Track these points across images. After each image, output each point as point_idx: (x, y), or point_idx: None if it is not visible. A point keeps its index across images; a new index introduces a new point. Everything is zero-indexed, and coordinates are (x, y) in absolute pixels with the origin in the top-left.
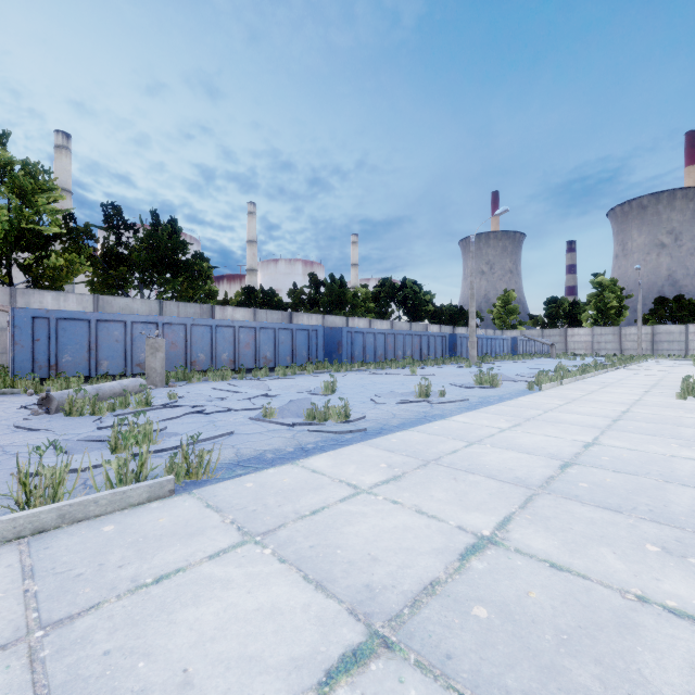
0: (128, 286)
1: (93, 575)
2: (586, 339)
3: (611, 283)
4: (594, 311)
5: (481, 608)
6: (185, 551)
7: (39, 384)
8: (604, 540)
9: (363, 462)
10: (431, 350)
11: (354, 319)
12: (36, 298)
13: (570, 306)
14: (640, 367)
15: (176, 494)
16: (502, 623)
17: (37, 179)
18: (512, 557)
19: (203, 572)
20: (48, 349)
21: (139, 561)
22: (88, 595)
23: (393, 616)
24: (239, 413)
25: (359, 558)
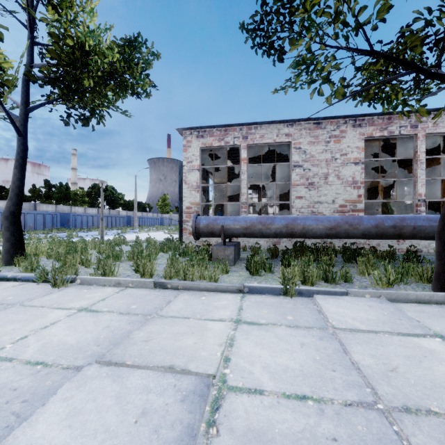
0: None
1: None
2: None
3: None
4: None
5: None
6: None
7: None
8: None
9: None
10: (117, 223)
11: (75, 207)
12: None
13: None
14: None
15: None
16: None
17: None
18: None
19: None
20: None
21: None
22: None
23: None
24: None
25: None
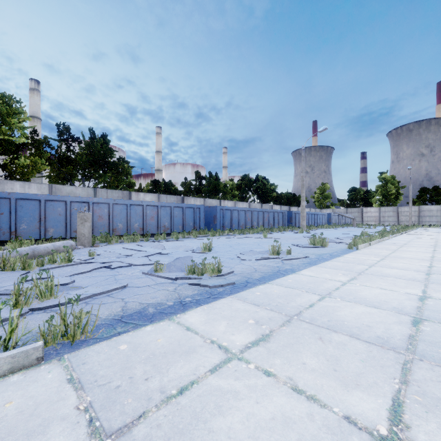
0: (75, 179)
1: None
2: (375, 214)
3: (392, 178)
4: (380, 196)
5: None
6: None
7: None
8: None
9: (233, 317)
10: (275, 221)
11: (225, 201)
12: (8, 186)
13: (364, 193)
14: (415, 233)
15: (45, 361)
16: None
17: (11, 106)
18: None
19: None
20: (9, 220)
21: None
22: None
23: None
24: (137, 267)
25: None
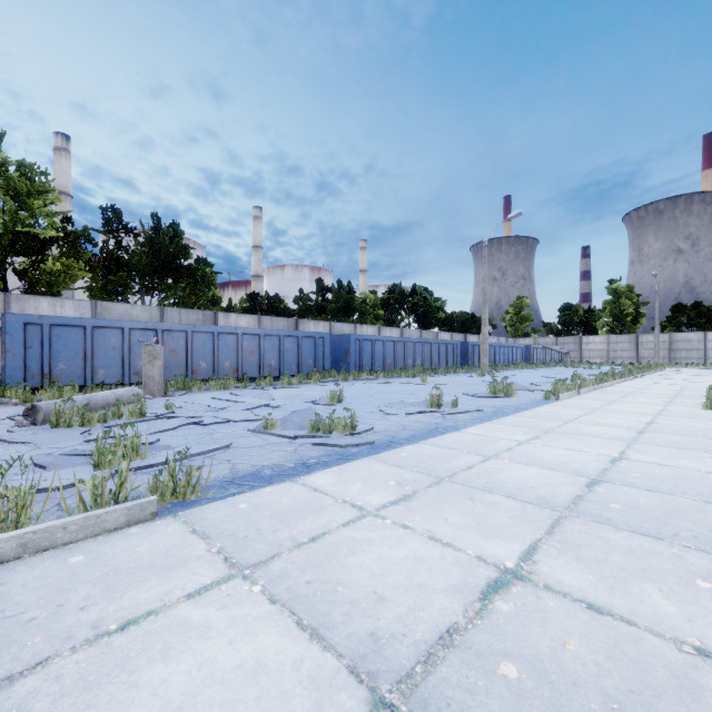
0: (129, 292)
1: (48, 619)
2: (602, 347)
3: (628, 290)
4: (610, 318)
5: (509, 665)
6: (160, 588)
7: (30, 394)
8: (646, 574)
9: (369, 479)
10: (442, 358)
11: (362, 327)
12: (31, 304)
13: (585, 313)
14: (658, 376)
15: (159, 517)
16: (536, 687)
17: (33, 181)
18: (541, 596)
19: (179, 616)
20: (41, 356)
21: (105, 602)
22: (37, 647)
23: (403, 676)
24: (239, 424)
25: (364, 597)
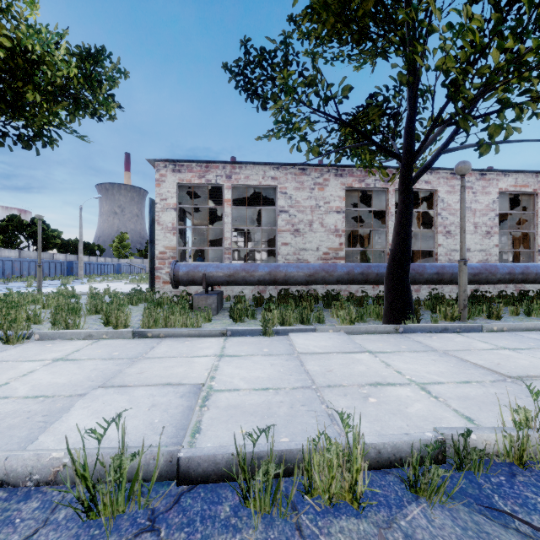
0: None
1: None
2: None
3: None
4: None
5: None
6: None
7: None
8: None
9: None
10: (52, 271)
11: None
12: None
13: None
14: None
15: None
16: None
17: None
18: None
19: None
20: None
21: None
22: None
23: None
24: None
25: None
